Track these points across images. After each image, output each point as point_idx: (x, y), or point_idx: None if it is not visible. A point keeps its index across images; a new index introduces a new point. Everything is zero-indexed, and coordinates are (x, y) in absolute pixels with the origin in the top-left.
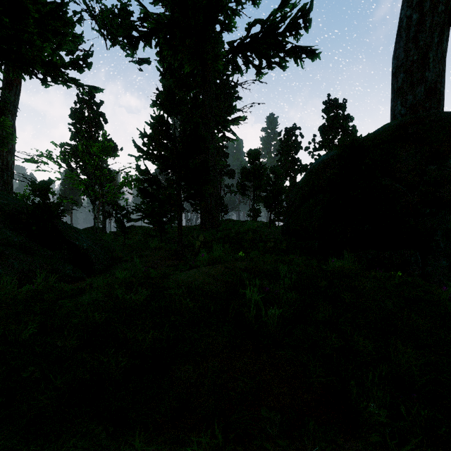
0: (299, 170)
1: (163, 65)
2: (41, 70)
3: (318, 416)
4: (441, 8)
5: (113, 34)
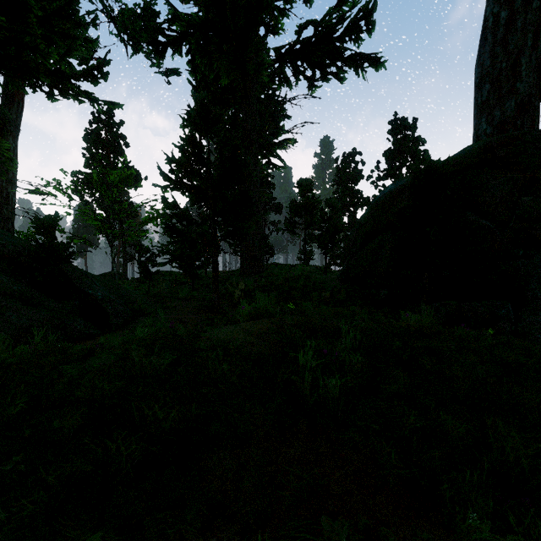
0: (359, 204)
1: (195, 78)
2: (47, 80)
3: (398, 526)
4: (536, 3)
5: (135, 39)
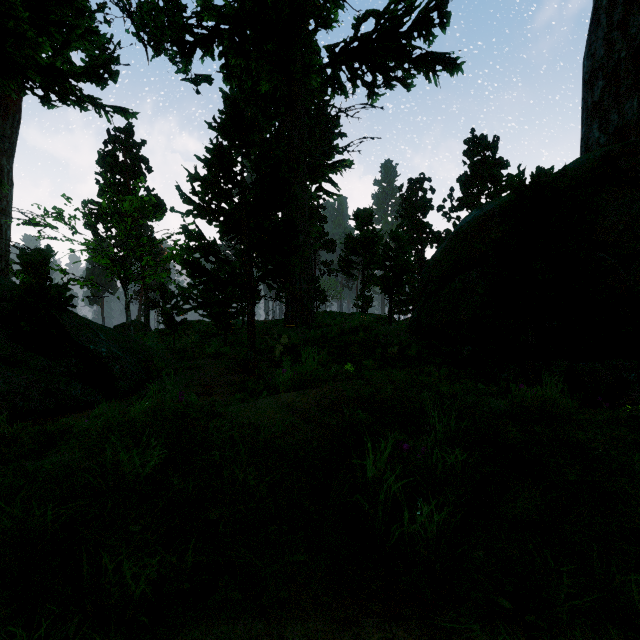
0: (428, 240)
1: (231, 87)
2: (37, 79)
3: None
4: None
5: (156, 38)
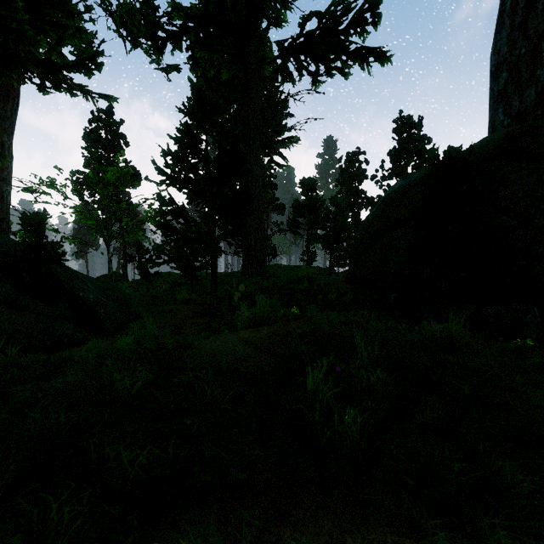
0: (363, 205)
1: (196, 75)
2: (36, 70)
3: None
4: None
5: (133, 34)
